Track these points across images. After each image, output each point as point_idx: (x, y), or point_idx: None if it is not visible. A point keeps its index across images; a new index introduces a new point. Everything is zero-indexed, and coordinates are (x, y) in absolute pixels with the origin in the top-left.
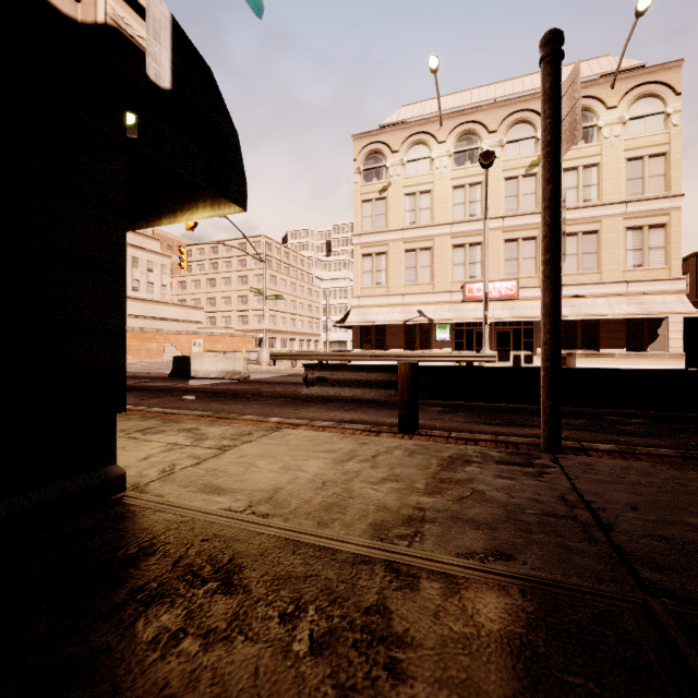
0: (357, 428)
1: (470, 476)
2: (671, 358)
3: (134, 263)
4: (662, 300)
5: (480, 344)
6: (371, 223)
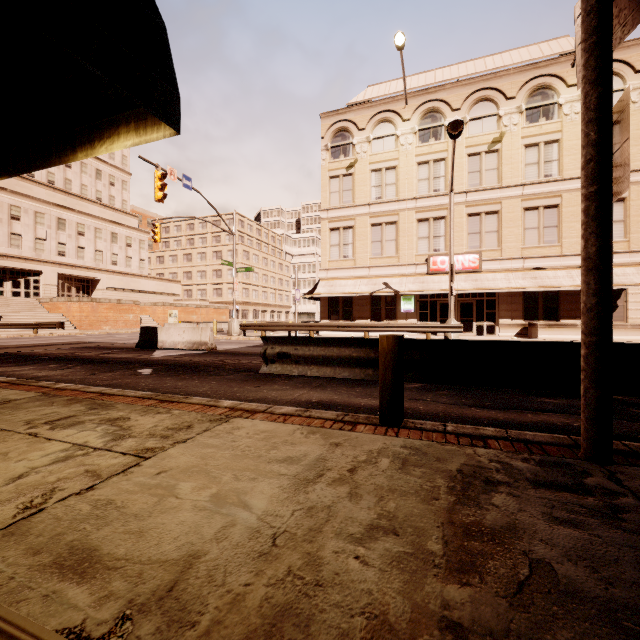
0: (326, 416)
1: (507, 517)
2: (632, 328)
3: (113, 238)
4: (622, 272)
5: (444, 314)
6: (338, 198)
